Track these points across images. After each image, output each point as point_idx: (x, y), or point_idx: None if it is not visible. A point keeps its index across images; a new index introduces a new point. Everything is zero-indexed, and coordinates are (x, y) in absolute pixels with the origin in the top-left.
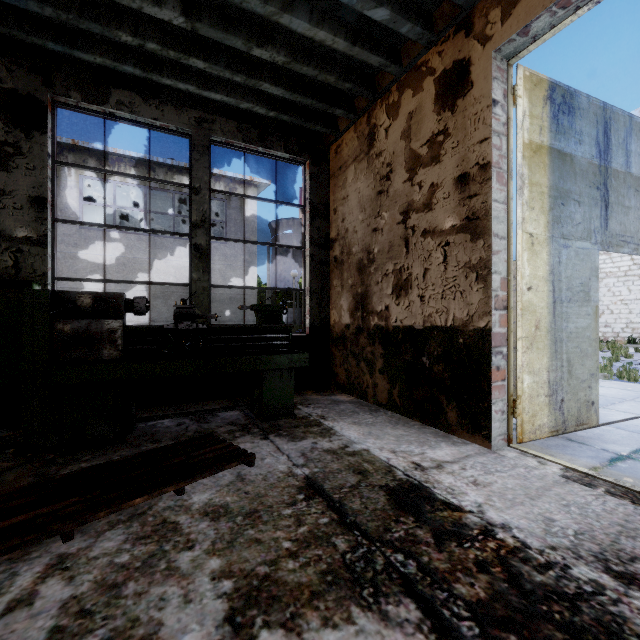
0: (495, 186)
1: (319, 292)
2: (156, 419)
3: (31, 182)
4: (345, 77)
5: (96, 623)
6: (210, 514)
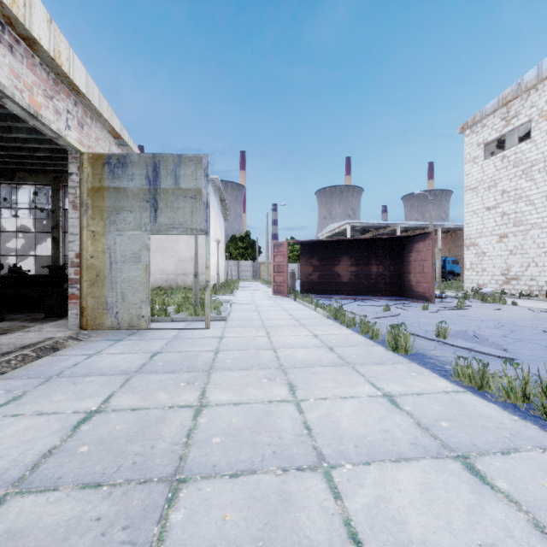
0: (71, 211)
1: None
2: None
3: None
4: None
5: None
6: None
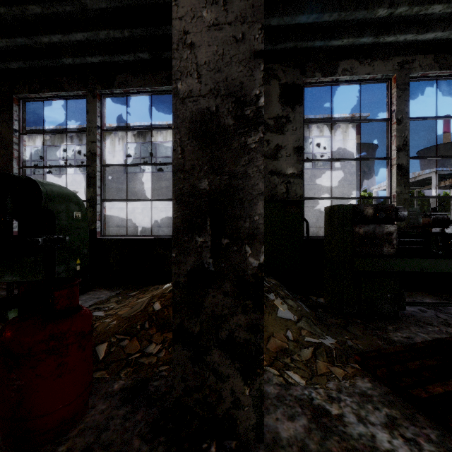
0: None
1: None
2: (419, 305)
3: (294, 138)
4: None
5: None
6: None
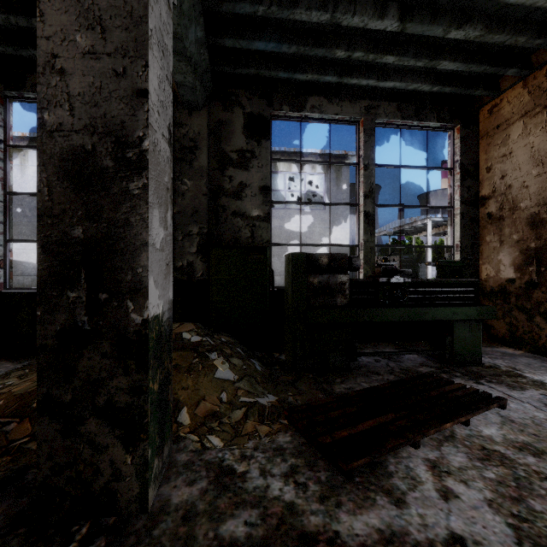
0: None
1: (469, 248)
2: (370, 355)
3: (260, 176)
4: (538, 34)
5: (545, 530)
6: (523, 449)
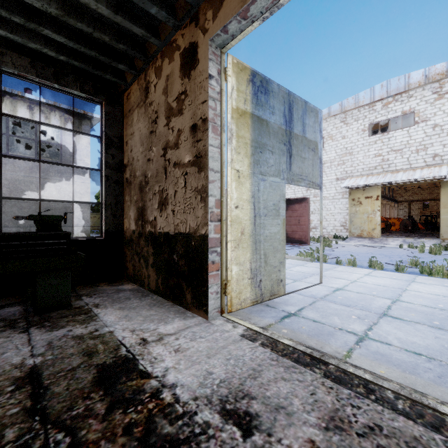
0: (211, 135)
1: (114, 205)
2: None
3: None
4: (118, 39)
5: None
6: None
